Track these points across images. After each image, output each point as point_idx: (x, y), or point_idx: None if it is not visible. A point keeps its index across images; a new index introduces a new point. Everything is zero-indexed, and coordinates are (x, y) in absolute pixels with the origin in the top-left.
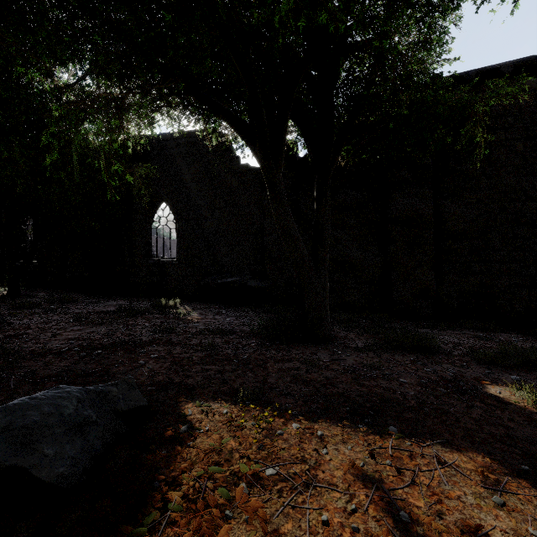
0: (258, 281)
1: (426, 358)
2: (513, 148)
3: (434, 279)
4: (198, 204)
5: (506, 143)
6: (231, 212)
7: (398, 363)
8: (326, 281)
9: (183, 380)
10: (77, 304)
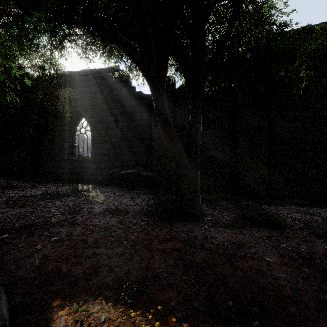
0: (148, 172)
1: (277, 233)
2: (319, 83)
3: (267, 171)
4: (107, 119)
5: (315, 79)
6: (129, 125)
7: (259, 240)
8: (198, 173)
9: (70, 269)
10: (15, 189)
